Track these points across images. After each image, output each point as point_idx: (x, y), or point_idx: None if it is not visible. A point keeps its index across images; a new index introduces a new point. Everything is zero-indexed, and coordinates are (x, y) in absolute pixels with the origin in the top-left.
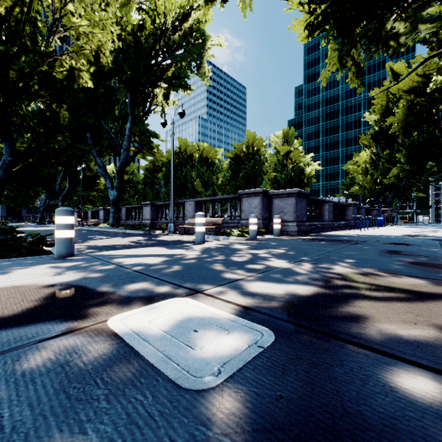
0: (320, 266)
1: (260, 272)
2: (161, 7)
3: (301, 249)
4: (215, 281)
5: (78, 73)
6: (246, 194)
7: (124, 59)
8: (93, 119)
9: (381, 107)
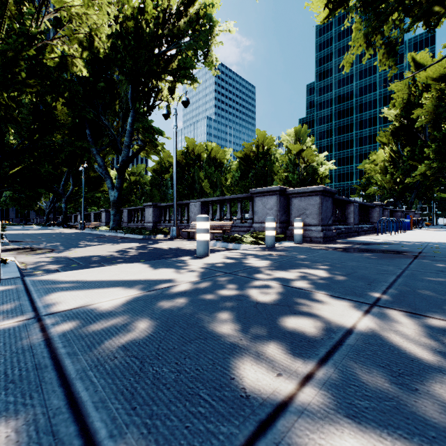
0: (433, 323)
1: (322, 353)
2: None
3: (350, 269)
4: (218, 416)
5: (71, 60)
6: (260, 193)
7: (125, 48)
8: (92, 114)
9: (402, 101)
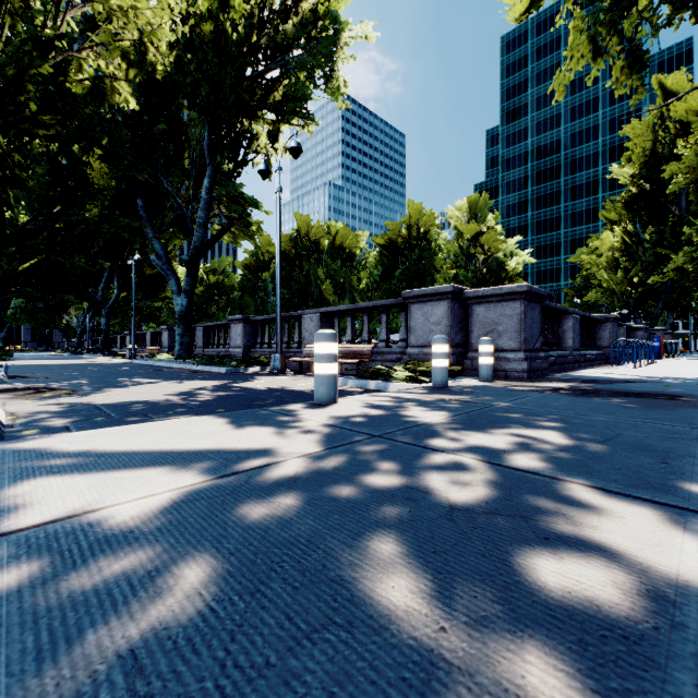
0: None
1: (689, 691)
2: None
3: (605, 429)
4: None
5: (111, 83)
6: (420, 297)
7: (198, 68)
8: (147, 173)
9: (643, 152)
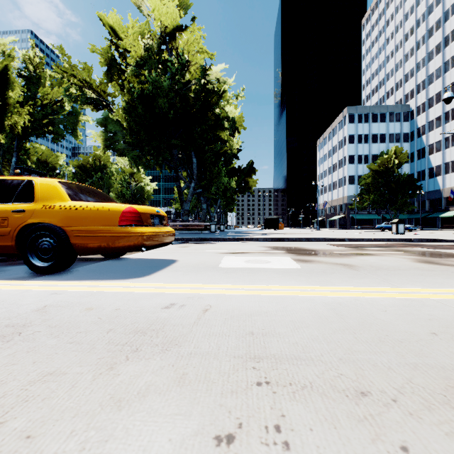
0: None
1: None
2: (49, 95)
3: None
4: None
5: None
6: None
7: None
8: None
9: None
